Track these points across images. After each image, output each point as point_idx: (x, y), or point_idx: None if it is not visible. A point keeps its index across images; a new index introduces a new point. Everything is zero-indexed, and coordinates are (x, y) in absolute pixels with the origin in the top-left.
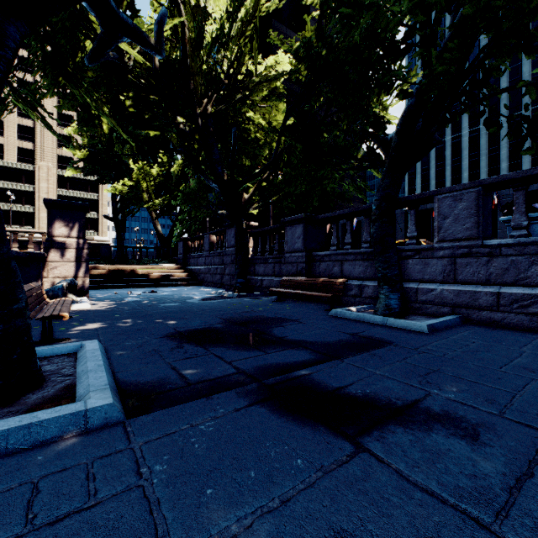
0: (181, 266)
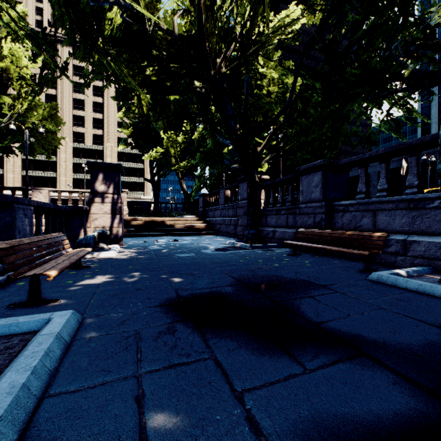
0: (201, 217)
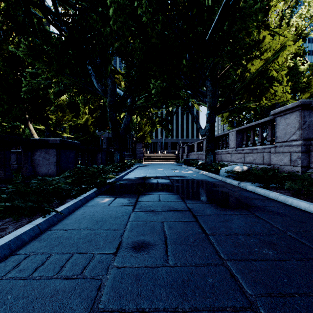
0: None
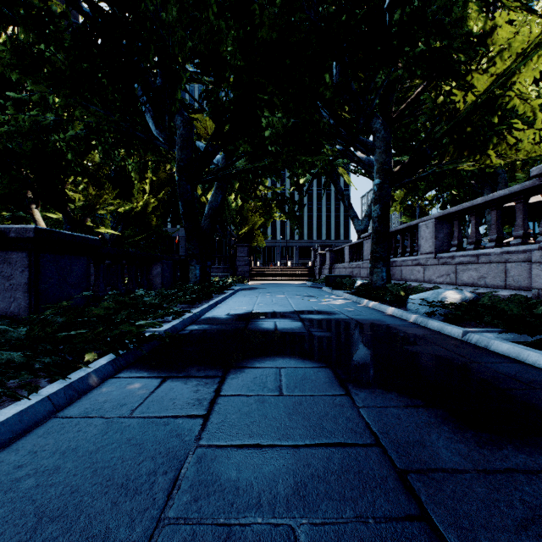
0: None
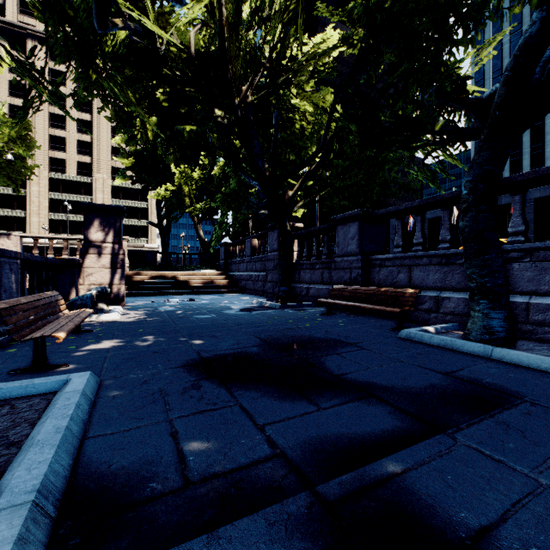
0: (223, 272)
